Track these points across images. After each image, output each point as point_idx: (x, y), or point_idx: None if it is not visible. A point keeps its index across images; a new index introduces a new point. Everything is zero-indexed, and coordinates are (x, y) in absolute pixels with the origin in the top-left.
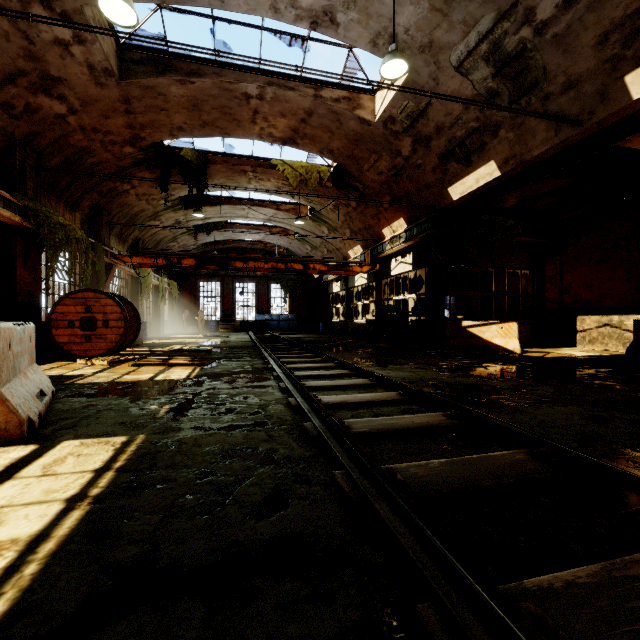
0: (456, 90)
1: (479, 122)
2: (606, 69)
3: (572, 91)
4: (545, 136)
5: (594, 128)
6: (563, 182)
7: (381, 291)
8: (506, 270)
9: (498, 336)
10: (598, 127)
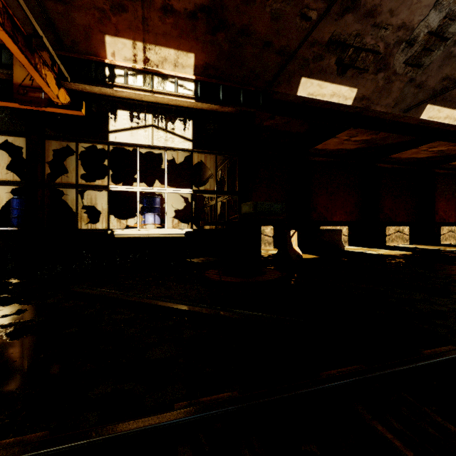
0: (420, 4)
1: (385, 50)
2: (430, 93)
3: (417, 90)
4: (390, 103)
5: (396, 117)
6: (297, 131)
7: (43, 163)
8: (209, 181)
9: (295, 244)
10: (396, 118)
